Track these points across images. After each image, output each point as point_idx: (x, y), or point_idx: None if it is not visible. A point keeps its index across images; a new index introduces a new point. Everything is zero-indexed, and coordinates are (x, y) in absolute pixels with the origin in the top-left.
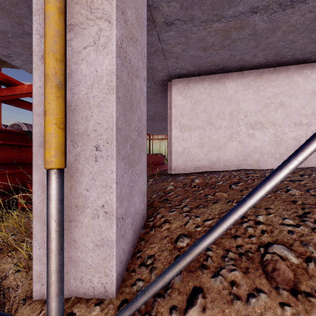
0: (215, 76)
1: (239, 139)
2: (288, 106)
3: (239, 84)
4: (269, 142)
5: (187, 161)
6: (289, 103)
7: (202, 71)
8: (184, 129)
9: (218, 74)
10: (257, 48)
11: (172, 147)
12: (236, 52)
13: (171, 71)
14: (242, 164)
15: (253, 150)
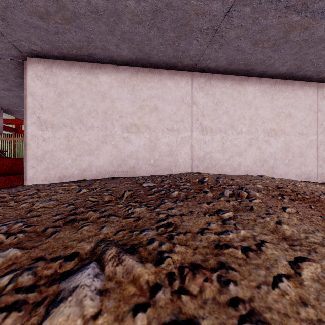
0: (86, 64)
1: (114, 142)
2: (161, 111)
3: (114, 79)
4: (145, 147)
5: (49, 169)
6: (162, 107)
7: (65, 54)
8: (45, 126)
9: (90, 63)
10: (114, 36)
11: (28, 149)
12: (92, 35)
13: (14, 42)
14: (117, 171)
15: (129, 155)
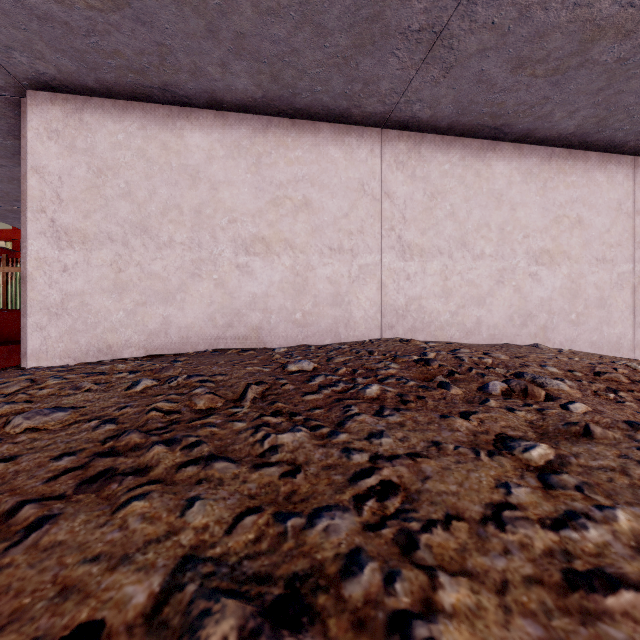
0: (157, 108)
1: (216, 276)
2: (318, 210)
3: (216, 142)
4: (283, 287)
5: (77, 331)
6: (319, 203)
7: (111, 84)
8: (68, 239)
9: (165, 105)
10: (219, 43)
11: (29, 290)
12: (169, 39)
13: None
14: (223, 336)
15: (249, 303)
